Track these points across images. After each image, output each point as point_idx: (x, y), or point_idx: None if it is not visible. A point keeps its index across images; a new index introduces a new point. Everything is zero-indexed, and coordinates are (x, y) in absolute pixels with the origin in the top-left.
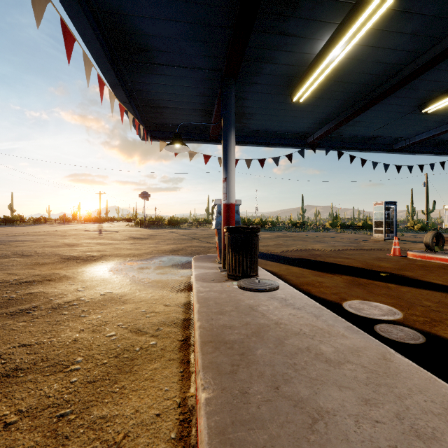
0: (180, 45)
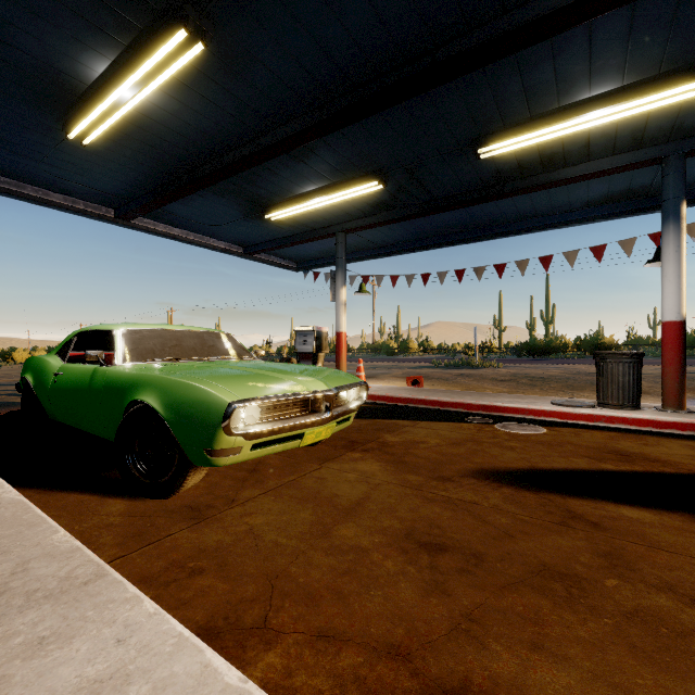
0: (620, 180)
